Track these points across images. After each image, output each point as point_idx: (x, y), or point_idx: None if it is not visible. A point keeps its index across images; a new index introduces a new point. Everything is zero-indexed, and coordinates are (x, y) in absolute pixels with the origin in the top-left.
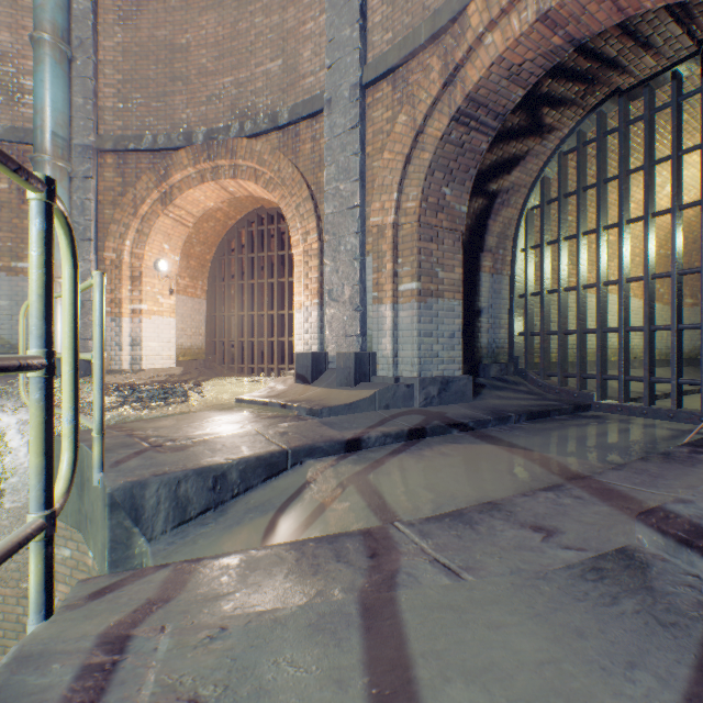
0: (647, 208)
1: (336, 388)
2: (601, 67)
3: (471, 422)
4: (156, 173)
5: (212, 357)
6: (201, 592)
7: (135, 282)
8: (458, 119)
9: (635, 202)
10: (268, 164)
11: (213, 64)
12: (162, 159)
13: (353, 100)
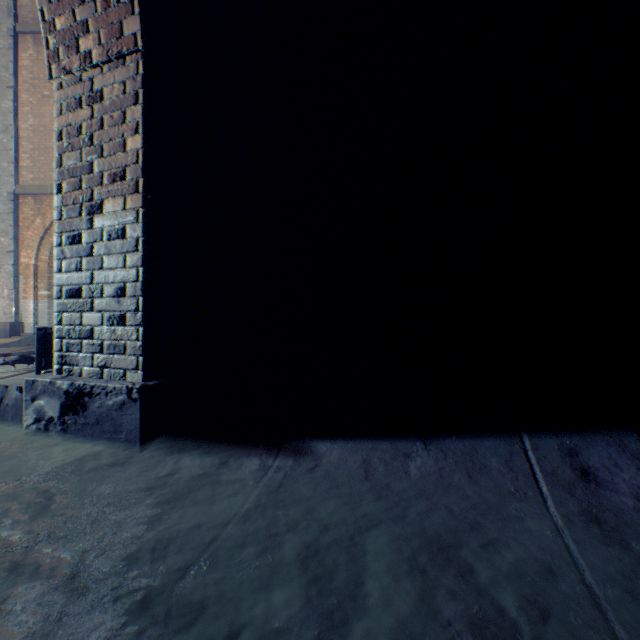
0: None
1: None
2: None
3: None
4: None
5: None
6: None
7: None
8: None
9: None
10: None
11: None
12: None
13: (11, 199)
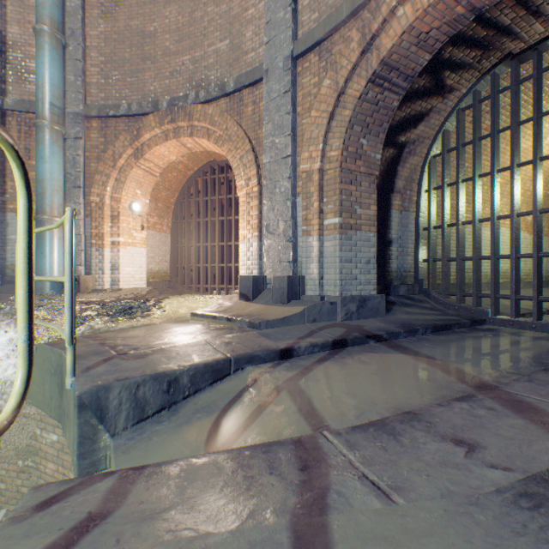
0: (536, 153)
1: (272, 305)
2: (496, 34)
3: (385, 334)
4: (130, 133)
5: (175, 279)
6: (139, 507)
7: (114, 220)
8: (374, 81)
9: (521, 150)
10: (218, 124)
11: (175, 46)
12: (135, 123)
13: (286, 69)
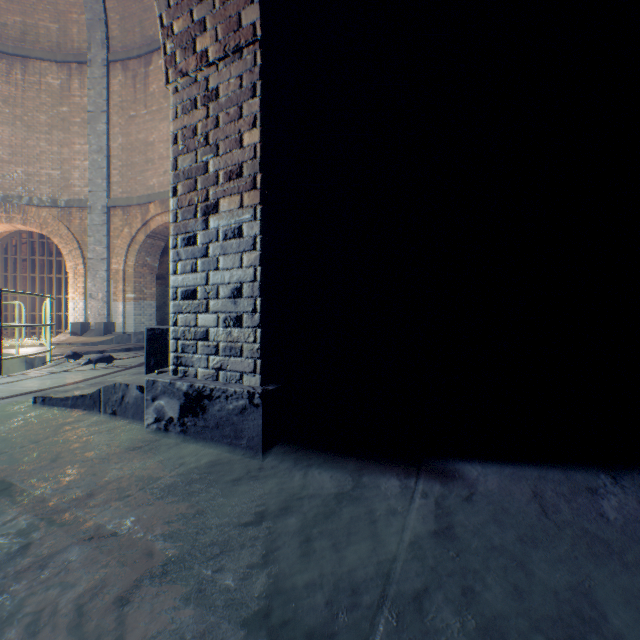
0: None
1: (95, 337)
2: None
3: None
4: None
5: None
6: None
7: None
8: (150, 237)
9: None
10: (52, 224)
11: (8, 157)
12: None
13: (104, 212)
